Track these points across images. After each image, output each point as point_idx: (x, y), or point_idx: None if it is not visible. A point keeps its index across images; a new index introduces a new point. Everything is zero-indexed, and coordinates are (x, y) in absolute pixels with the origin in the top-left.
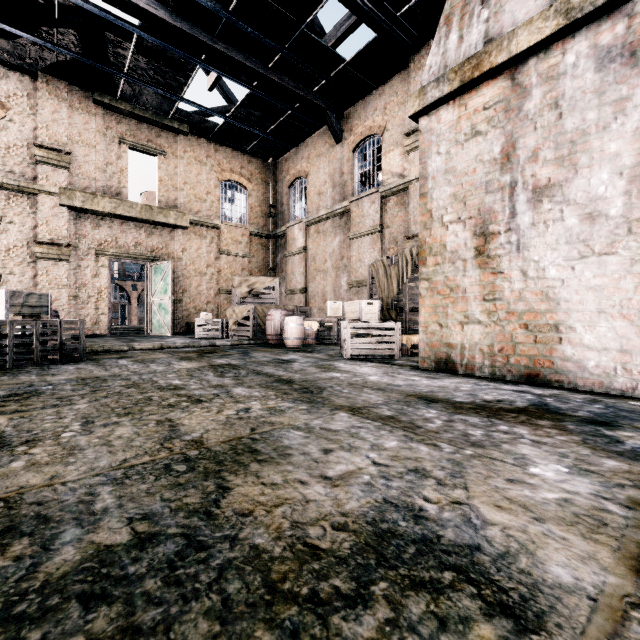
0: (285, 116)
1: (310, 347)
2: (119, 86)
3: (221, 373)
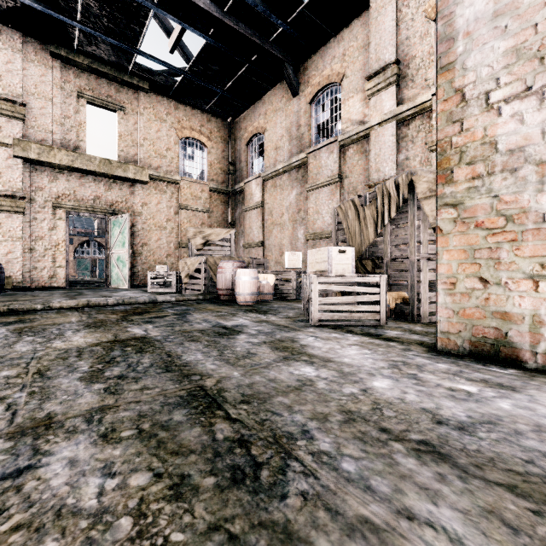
0: (242, 70)
1: (265, 304)
2: (74, 37)
3: (104, 365)
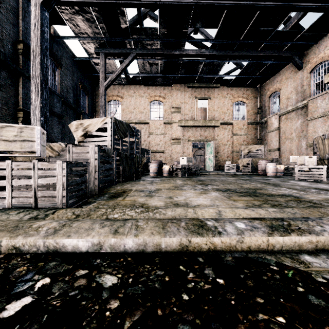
0: (266, 65)
1: (279, 176)
2: (195, 79)
3: (244, 180)
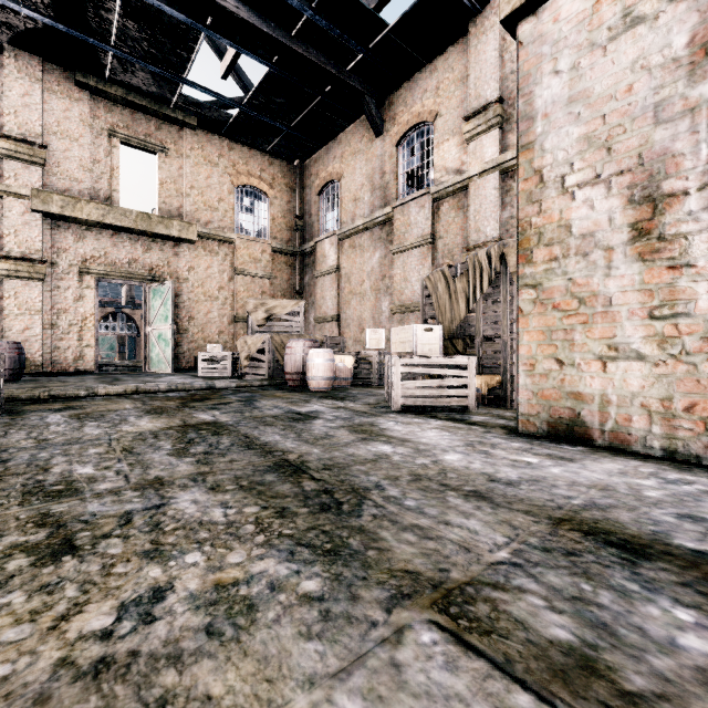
0: (313, 104)
1: (342, 390)
2: (107, 63)
3: (186, 444)
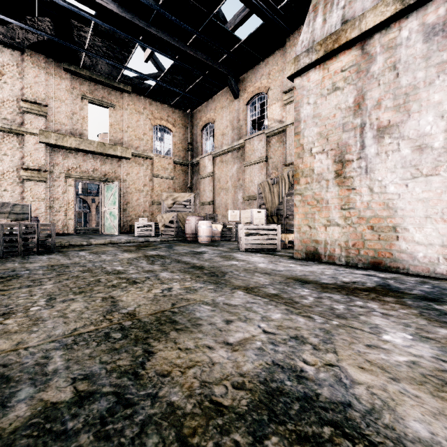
0: (199, 80)
1: (216, 242)
2: (81, 58)
3: (152, 261)
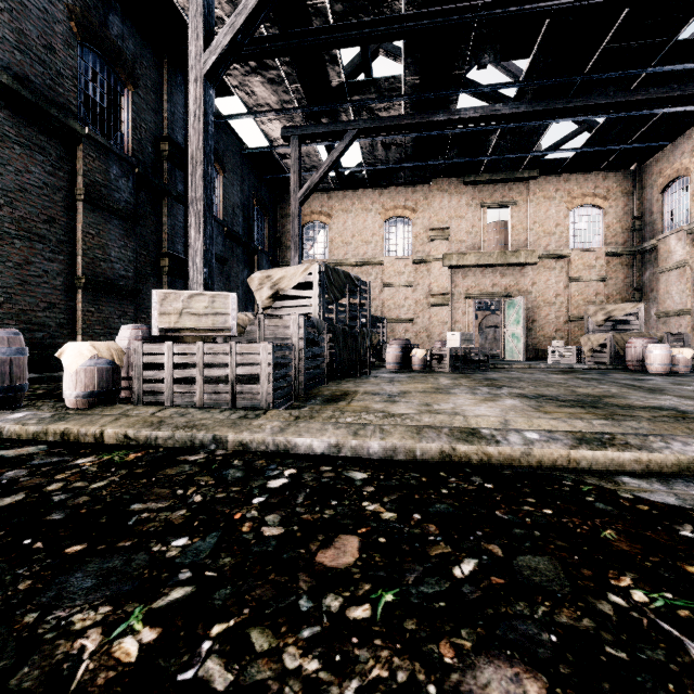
0: (654, 120)
1: (678, 374)
2: (482, 165)
3: (587, 381)
